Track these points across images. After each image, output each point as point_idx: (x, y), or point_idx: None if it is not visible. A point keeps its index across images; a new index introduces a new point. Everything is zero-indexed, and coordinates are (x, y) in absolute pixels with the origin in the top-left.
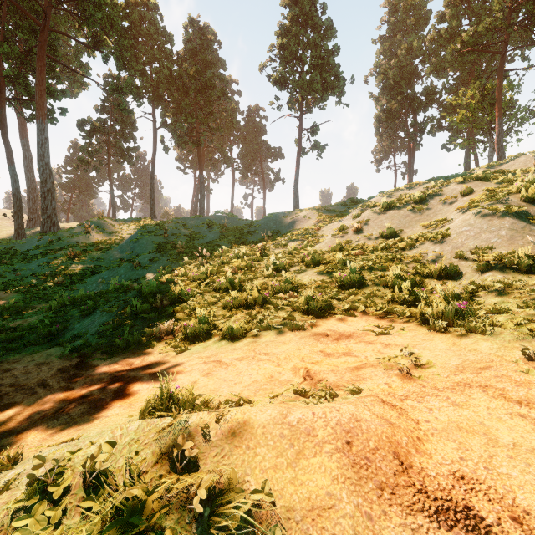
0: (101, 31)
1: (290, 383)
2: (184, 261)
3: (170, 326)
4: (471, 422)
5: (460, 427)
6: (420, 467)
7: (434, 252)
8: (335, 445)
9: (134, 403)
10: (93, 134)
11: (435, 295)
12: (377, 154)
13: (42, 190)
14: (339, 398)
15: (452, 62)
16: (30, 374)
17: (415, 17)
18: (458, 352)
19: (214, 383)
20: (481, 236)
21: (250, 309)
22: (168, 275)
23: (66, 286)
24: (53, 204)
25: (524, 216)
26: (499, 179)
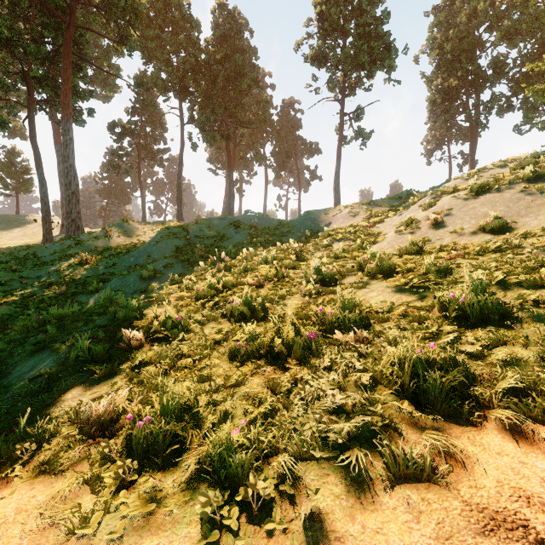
0: (126, 23)
1: None
2: (199, 267)
3: (110, 409)
4: None
5: None
6: None
7: None
8: None
9: None
10: (123, 137)
11: None
12: (428, 144)
13: (66, 193)
14: None
15: (531, 22)
16: None
17: None
18: None
19: None
20: None
21: (278, 366)
22: (176, 286)
23: (67, 297)
24: (78, 207)
25: None
26: None
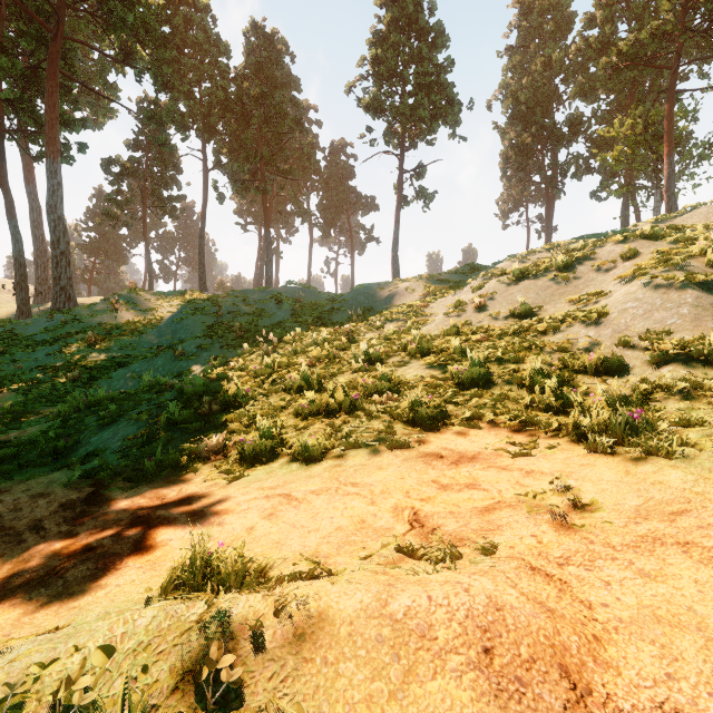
0: (133, 39)
1: (390, 532)
2: (243, 349)
3: (221, 442)
4: (673, 607)
5: (658, 616)
6: (605, 693)
7: (587, 338)
8: (466, 657)
9: (160, 562)
10: (123, 178)
11: (592, 399)
12: (503, 205)
13: (53, 253)
14: (465, 561)
15: (605, 81)
16: (21, 510)
17: (555, 22)
18: (635, 485)
19: (279, 530)
20: (654, 315)
21: (332, 417)
22: (221, 368)
23: (83, 383)
24: (69, 272)
25: (712, 288)
26: (673, 237)
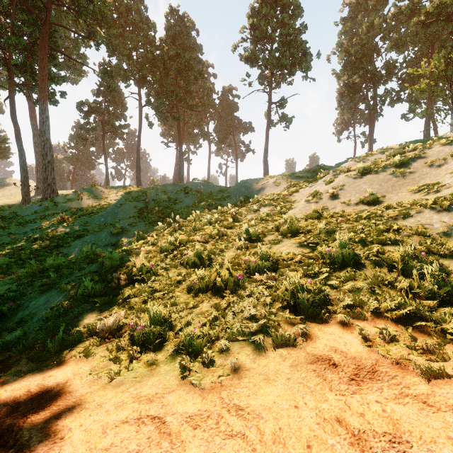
0: (94, 22)
1: None
2: (158, 226)
3: (117, 322)
4: None
5: None
6: None
7: (444, 223)
8: None
9: None
10: (90, 114)
11: None
12: (338, 126)
13: (43, 162)
14: None
15: (413, 36)
16: None
17: None
18: None
19: None
20: None
21: (219, 296)
22: (141, 241)
23: (51, 249)
24: (53, 174)
25: None
26: None
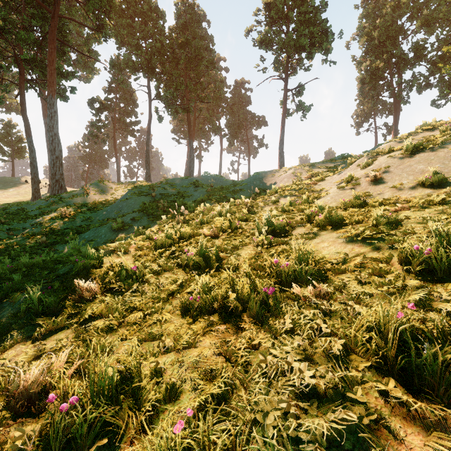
0: (103, 14)
1: None
2: (161, 220)
3: (40, 379)
4: None
5: None
6: None
7: None
8: None
9: None
10: (101, 111)
11: None
12: (357, 117)
13: (51, 157)
14: None
15: (447, 11)
16: None
17: None
18: None
19: None
20: None
21: (232, 324)
22: (139, 237)
23: (46, 246)
24: (61, 170)
25: None
26: None
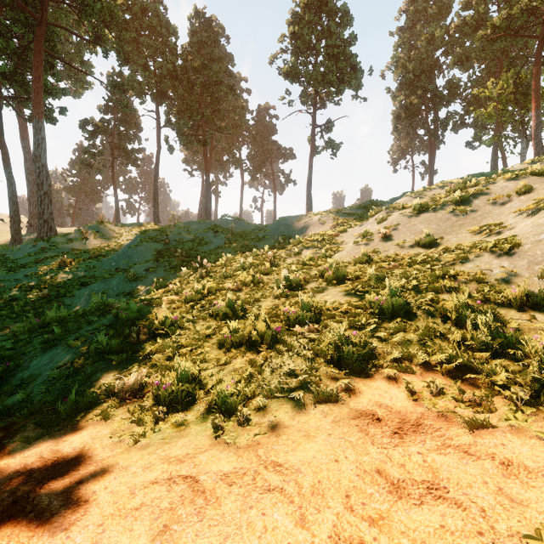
0: (101, 24)
1: None
2: (182, 272)
3: (138, 381)
4: None
5: None
6: None
7: (503, 269)
8: None
9: None
10: (96, 135)
11: (540, 343)
12: (394, 153)
13: (38, 193)
14: None
15: (479, 51)
16: None
17: (437, 6)
18: None
19: None
20: None
21: (254, 351)
22: (162, 290)
23: (50, 300)
24: (50, 208)
25: None
26: None
